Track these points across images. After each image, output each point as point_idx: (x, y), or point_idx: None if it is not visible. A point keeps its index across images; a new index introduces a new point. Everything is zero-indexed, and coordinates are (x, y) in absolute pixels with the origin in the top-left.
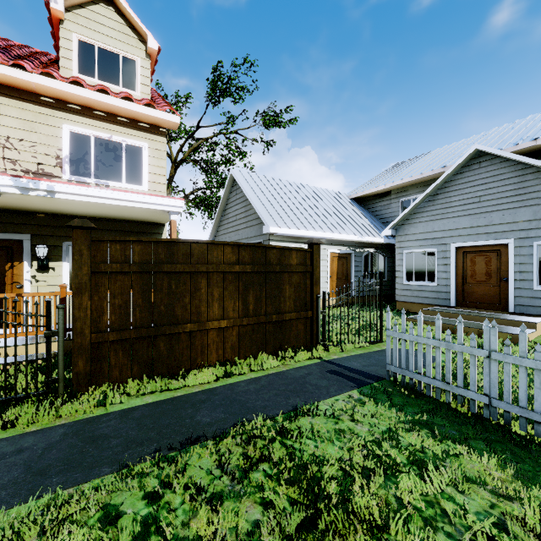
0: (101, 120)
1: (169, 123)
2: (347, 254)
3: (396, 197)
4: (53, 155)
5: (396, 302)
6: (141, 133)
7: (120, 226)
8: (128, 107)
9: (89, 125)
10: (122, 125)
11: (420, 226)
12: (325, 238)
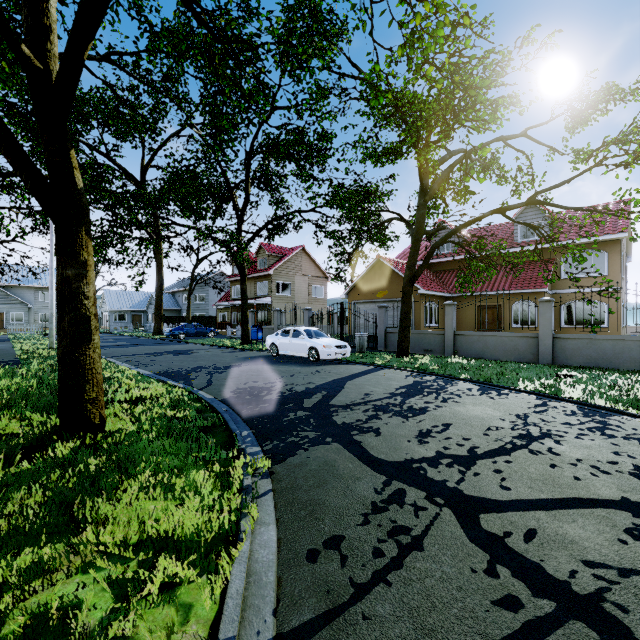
0: None
1: None
2: None
3: None
4: None
5: None
6: None
7: None
8: None
9: None
10: None
11: None
12: None
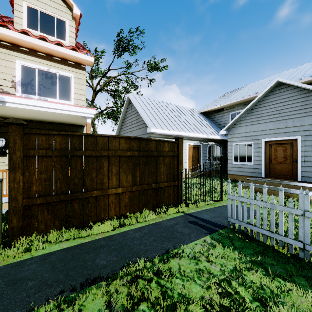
0: (42, 58)
1: (87, 62)
2: (198, 146)
3: (227, 111)
4: (9, 80)
5: (227, 174)
6: (69, 68)
7: (55, 127)
8: (59, 50)
9: (34, 61)
10: (57, 62)
11: (243, 129)
12: (185, 136)
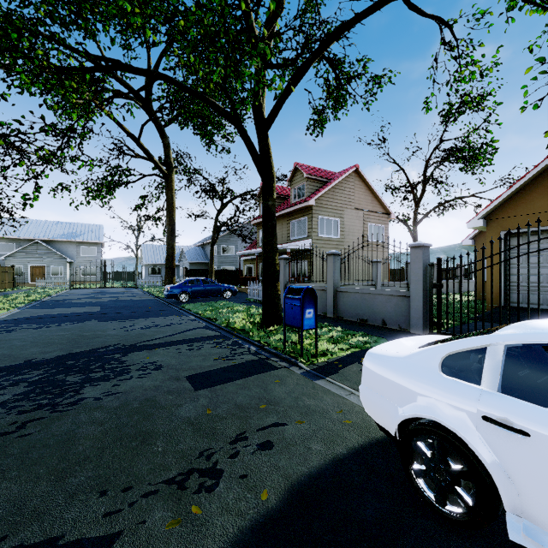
0: None
1: None
2: None
3: None
4: None
5: None
6: None
7: None
8: None
9: None
10: None
11: (17, 258)
12: None
